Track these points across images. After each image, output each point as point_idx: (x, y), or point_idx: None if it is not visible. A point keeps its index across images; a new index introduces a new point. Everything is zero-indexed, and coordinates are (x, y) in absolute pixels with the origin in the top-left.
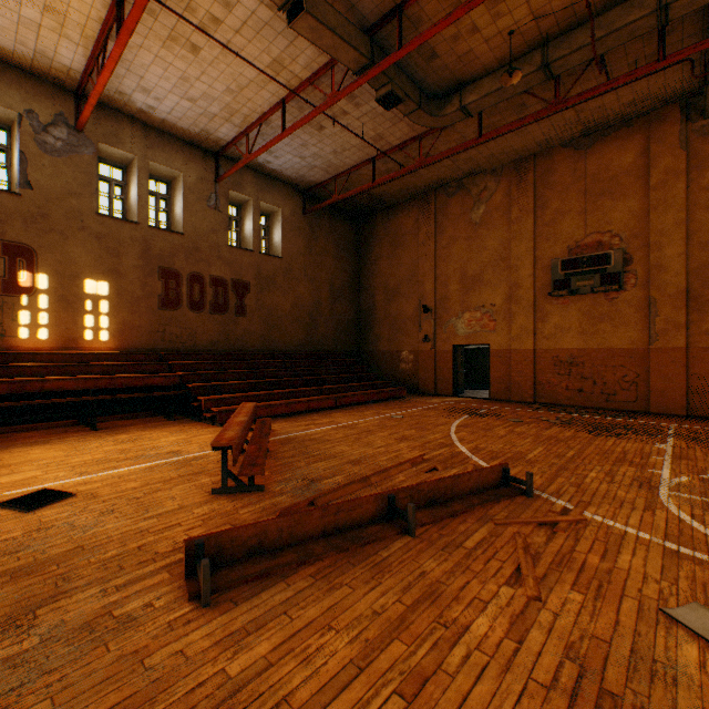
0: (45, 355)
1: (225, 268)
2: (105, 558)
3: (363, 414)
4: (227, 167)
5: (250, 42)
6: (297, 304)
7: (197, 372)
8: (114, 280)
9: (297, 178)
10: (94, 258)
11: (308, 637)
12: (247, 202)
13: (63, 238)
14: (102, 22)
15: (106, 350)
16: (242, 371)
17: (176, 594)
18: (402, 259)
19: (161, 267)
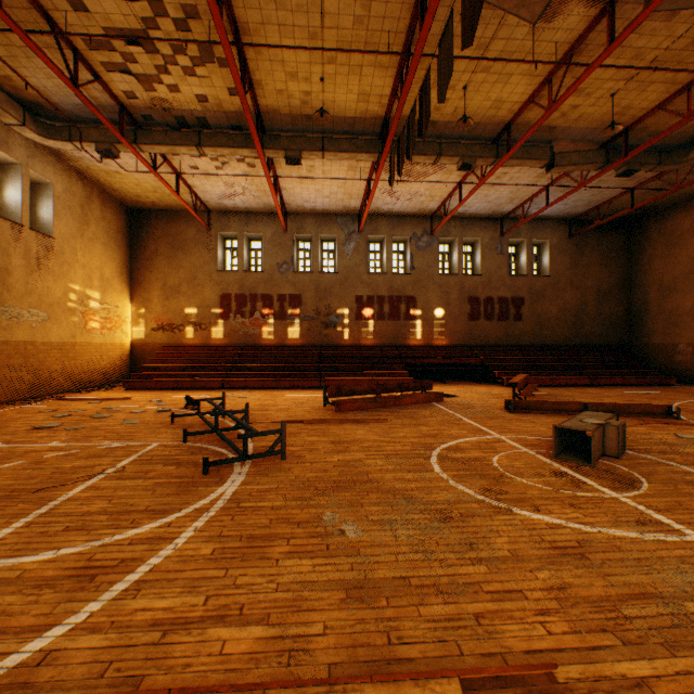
0: (420, 347)
1: (506, 291)
2: (479, 406)
3: (612, 390)
4: (508, 224)
5: (524, 173)
6: (562, 308)
7: (491, 357)
8: (446, 308)
9: (562, 215)
10: (437, 297)
11: (540, 419)
12: (522, 242)
13: (425, 290)
14: (449, 192)
15: (443, 345)
16: (518, 358)
17: (503, 411)
18: (678, 258)
19: (468, 297)
